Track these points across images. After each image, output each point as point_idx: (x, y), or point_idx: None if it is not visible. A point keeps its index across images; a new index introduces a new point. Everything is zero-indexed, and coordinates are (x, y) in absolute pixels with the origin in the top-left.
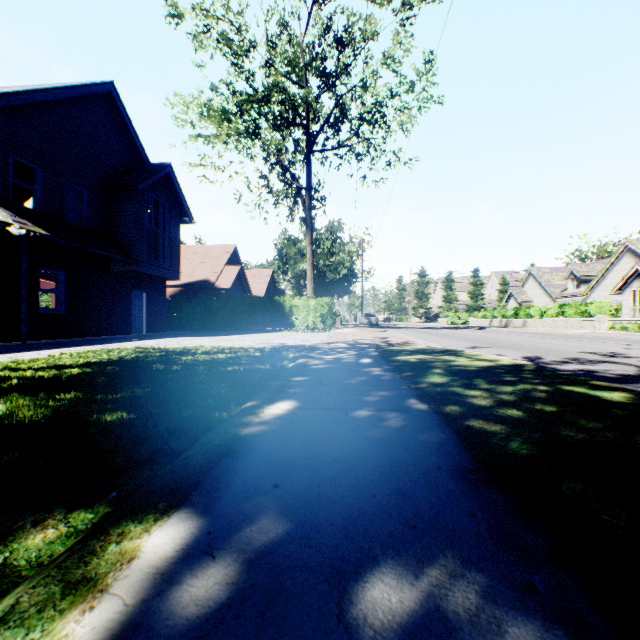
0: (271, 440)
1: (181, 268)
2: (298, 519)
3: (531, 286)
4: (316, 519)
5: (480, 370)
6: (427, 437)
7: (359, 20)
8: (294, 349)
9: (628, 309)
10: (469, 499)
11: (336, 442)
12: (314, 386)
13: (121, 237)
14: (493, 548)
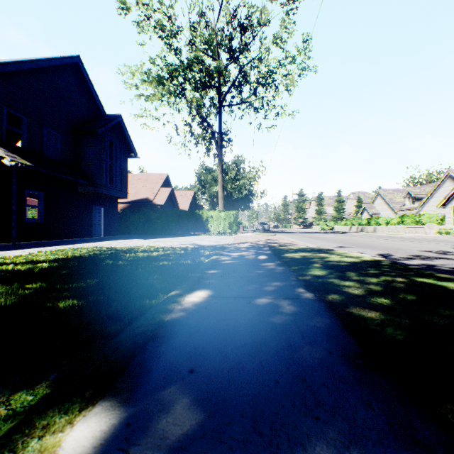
0: (189, 325)
1: (129, 190)
2: (210, 409)
3: (379, 203)
4: (227, 409)
5: (349, 265)
6: (317, 323)
7: (256, 11)
8: (209, 248)
9: (449, 219)
10: (362, 386)
11: (242, 327)
12: (224, 278)
13: (85, 167)
14: (396, 445)
